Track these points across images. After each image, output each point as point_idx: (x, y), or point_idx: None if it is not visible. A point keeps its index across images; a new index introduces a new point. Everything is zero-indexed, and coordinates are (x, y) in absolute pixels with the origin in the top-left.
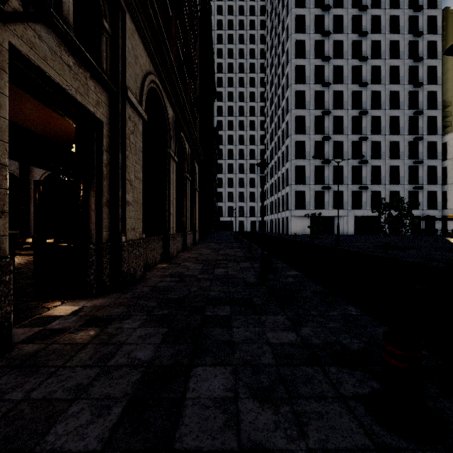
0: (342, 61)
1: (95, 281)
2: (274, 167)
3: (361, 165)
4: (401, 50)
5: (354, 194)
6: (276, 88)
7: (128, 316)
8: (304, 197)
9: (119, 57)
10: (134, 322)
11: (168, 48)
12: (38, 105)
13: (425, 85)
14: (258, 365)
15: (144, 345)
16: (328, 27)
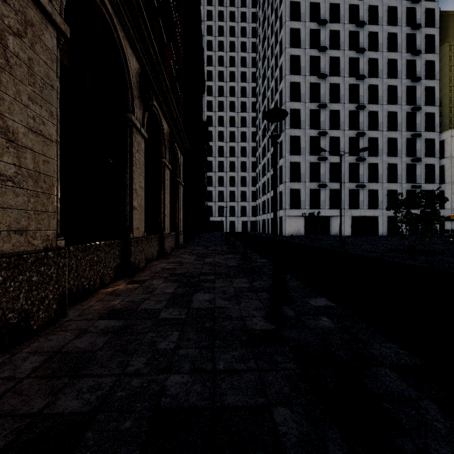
0: (338, 53)
1: None
2: (266, 164)
3: (358, 162)
4: (399, 43)
5: (351, 193)
6: (269, 81)
7: None
8: (298, 195)
9: None
10: None
11: None
12: None
13: (422, 81)
14: None
15: None
16: (324, 15)
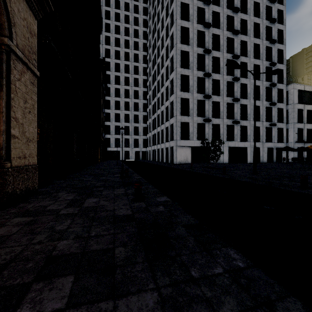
0: (219, 9)
1: None
2: (157, 103)
3: (233, 102)
4: (261, 11)
5: (228, 127)
6: (159, 33)
7: None
8: (187, 128)
9: None
10: None
11: None
12: None
13: (276, 44)
14: None
15: None
16: None
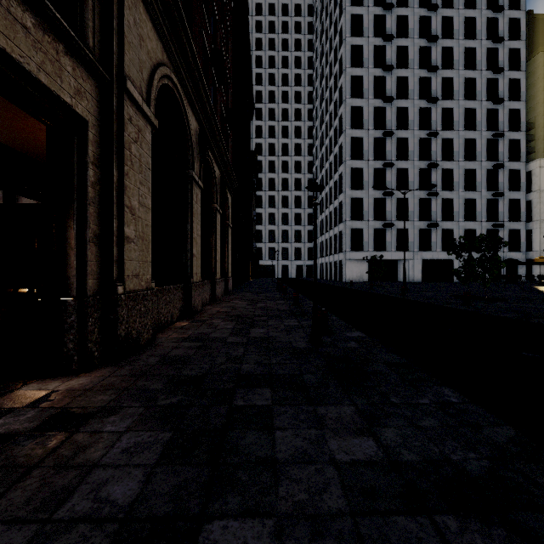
0: (407, 72)
1: (75, 351)
2: (324, 200)
3: (430, 197)
4: (478, 59)
5: (421, 232)
6: (327, 104)
7: (116, 408)
8: (361, 236)
9: (113, 32)
10: (123, 420)
11: (188, 33)
12: (20, 112)
13: (506, 102)
14: (320, 514)
15: (127, 470)
16: (391, 30)
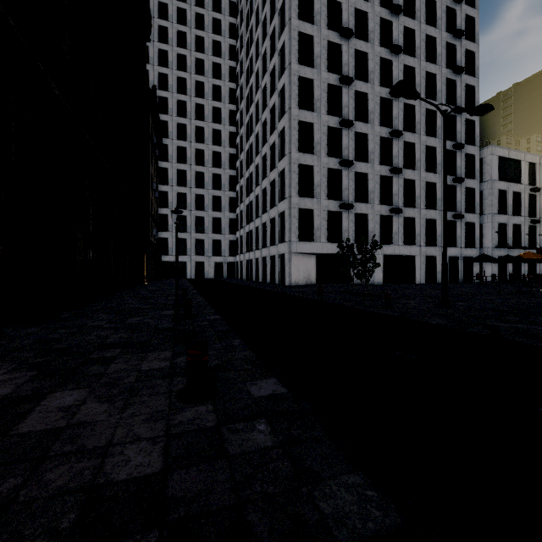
0: (367, 5)
1: None
2: (254, 175)
3: (391, 175)
4: (438, 16)
5: (382, 220)
6: (258, 47)
7: None
8: (311, 220)
9: None
10: None
11: None
12: None
13: (463, 75)
14: None
15: None
16: None
